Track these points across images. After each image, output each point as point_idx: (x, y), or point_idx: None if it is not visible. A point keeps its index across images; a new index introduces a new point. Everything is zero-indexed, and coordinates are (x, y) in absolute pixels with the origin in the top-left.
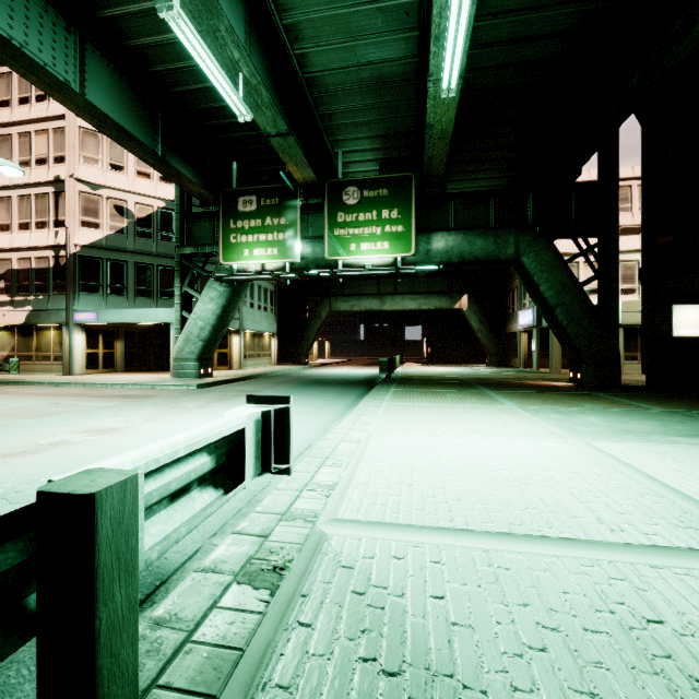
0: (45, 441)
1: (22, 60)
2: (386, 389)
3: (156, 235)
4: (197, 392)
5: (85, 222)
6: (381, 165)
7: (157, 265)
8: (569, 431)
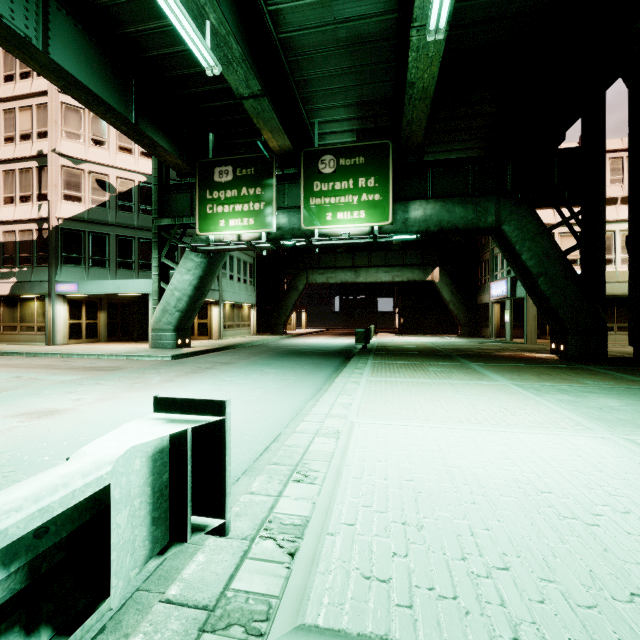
0: None
1: None
2: (363, 361)
3: (137, 208)
4: (169, 364)
5: (67, 195)
6: (358, 133)
7: (139, 238)
8: (594, 420)
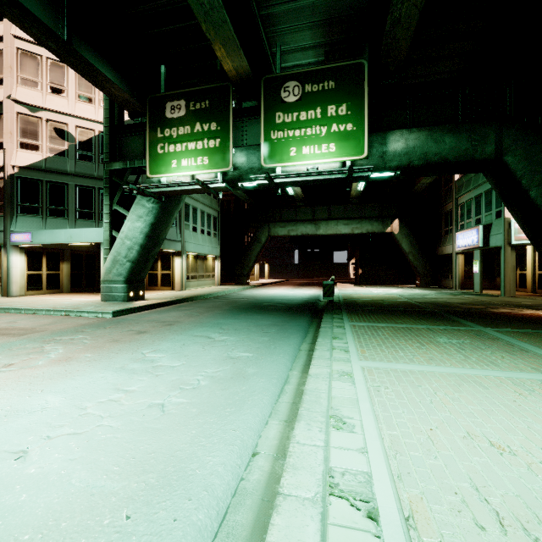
0: None
1: None
2: (338, 323)
3: (98, 158)
4: (100, 324)
5: (24, 143)
6: (327, 53)
7: (99, 188)
8: None
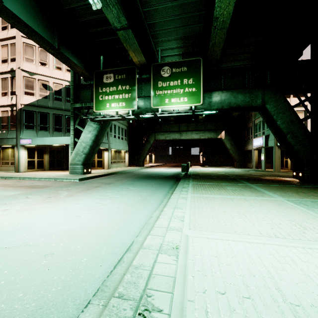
0: None
1: None
2: (187, 182)
3: (64, 99)
4: (76, 184)
5: (26, 92)
6: (183, 53)
7: (65, 115)
8: None
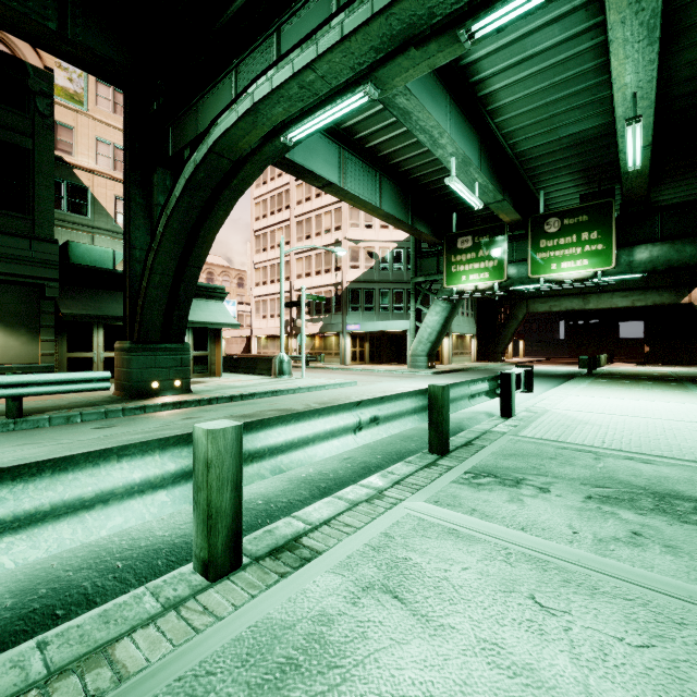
0: (399, 389)
1: (363, 204)
2: (584, 379)
3: (392, 268)
4: (436, 376)
5: (352, 266)
6: (581, 196)
7: (392, 289)
8: None
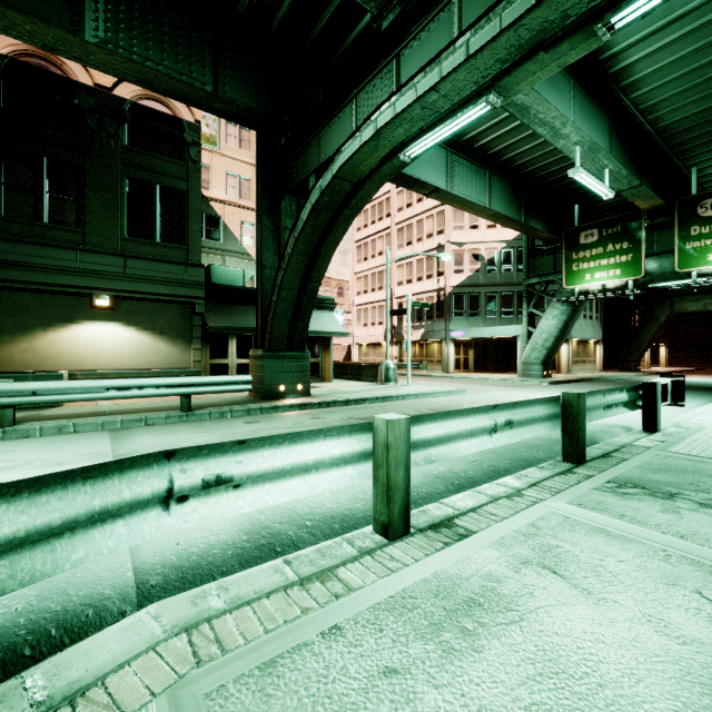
0: (513, 399)
1: (470, 206)
2: None
3: (499, 269)
4: (554, 386)
5: (455, 270)
6: None
7: (500, 292)
8: None
